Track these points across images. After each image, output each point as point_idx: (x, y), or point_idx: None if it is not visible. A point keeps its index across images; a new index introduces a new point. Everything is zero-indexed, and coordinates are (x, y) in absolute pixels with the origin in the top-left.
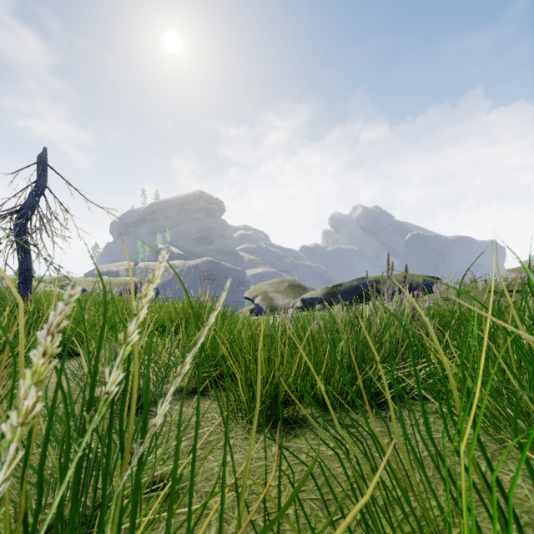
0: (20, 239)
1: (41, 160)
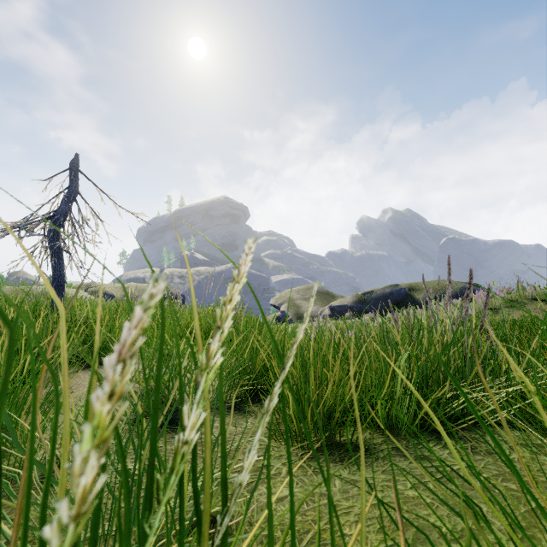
0: (53, 245)
1: (73, 166)
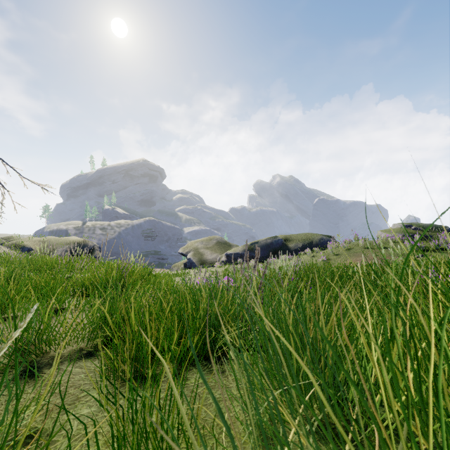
0: None
1: None
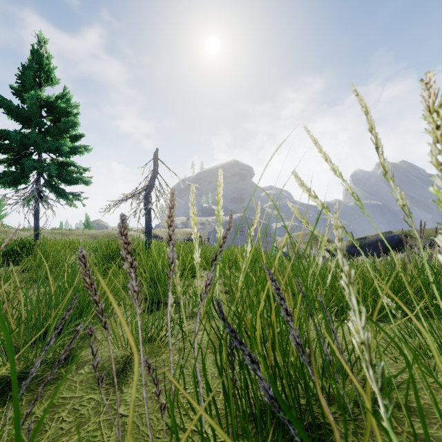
0: (147, 206)
1: (155, 156)
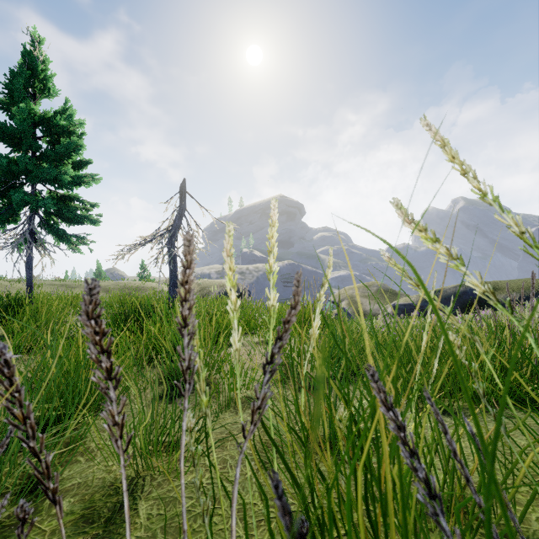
0: (171, 252)
1: (182, 189)
